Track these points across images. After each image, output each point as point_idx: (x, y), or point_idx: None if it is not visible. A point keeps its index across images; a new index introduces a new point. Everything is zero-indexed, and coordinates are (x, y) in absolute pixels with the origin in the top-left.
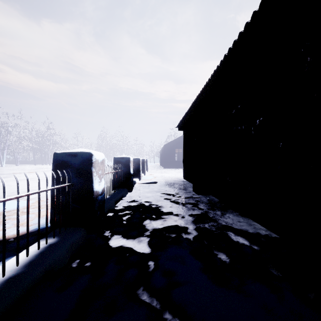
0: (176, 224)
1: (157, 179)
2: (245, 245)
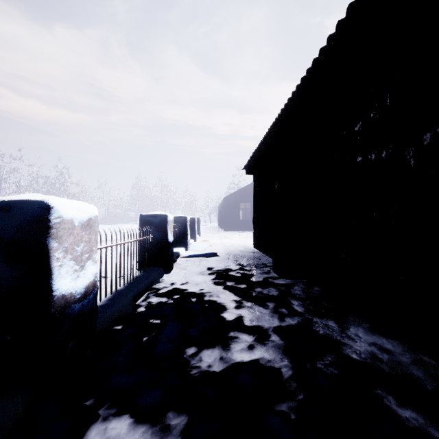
0: (253, 362)
1: (213, 249)
2: None
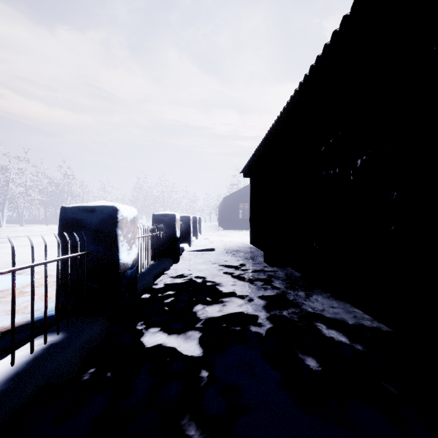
0: (241, 311)
1: (214, 245)
2: (343, 344)
